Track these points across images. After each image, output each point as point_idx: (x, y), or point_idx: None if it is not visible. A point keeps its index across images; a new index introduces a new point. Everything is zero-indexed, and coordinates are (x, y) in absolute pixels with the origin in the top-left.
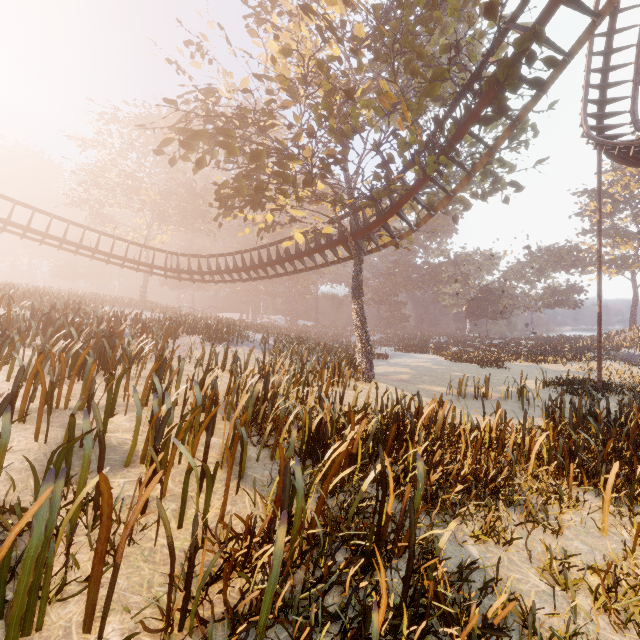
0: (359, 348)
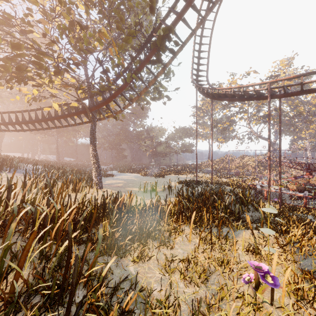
0: (94, 171)
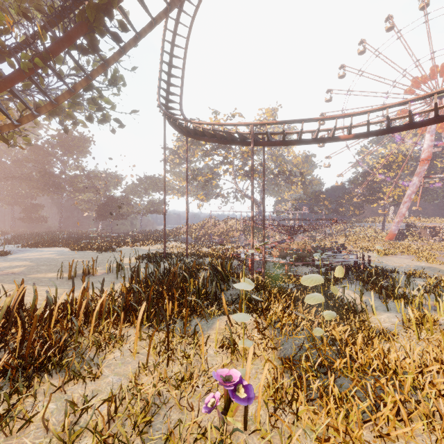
0: None
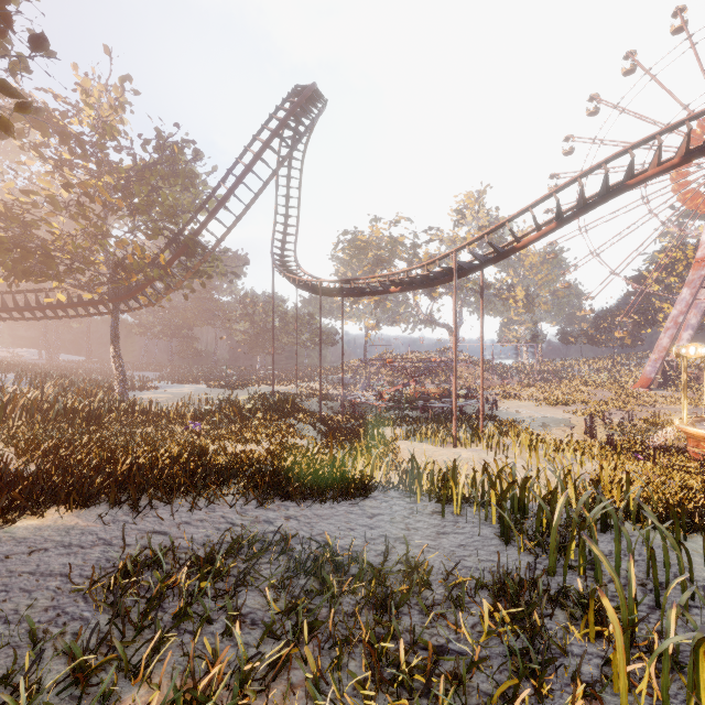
0: (116, 379)
